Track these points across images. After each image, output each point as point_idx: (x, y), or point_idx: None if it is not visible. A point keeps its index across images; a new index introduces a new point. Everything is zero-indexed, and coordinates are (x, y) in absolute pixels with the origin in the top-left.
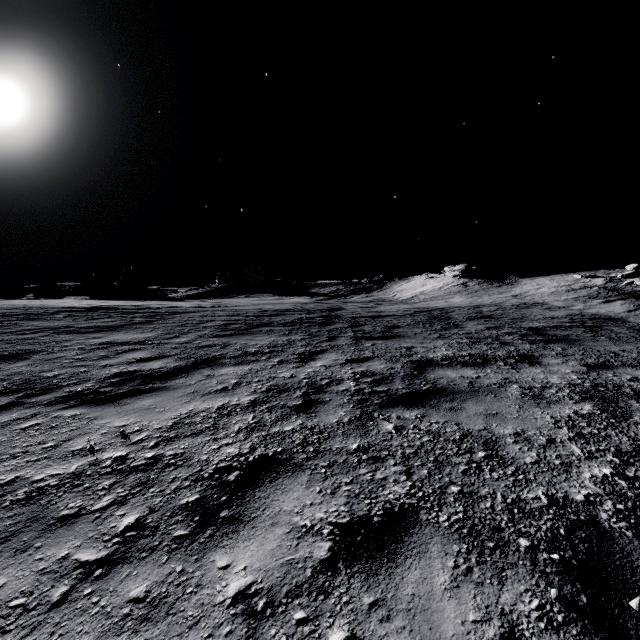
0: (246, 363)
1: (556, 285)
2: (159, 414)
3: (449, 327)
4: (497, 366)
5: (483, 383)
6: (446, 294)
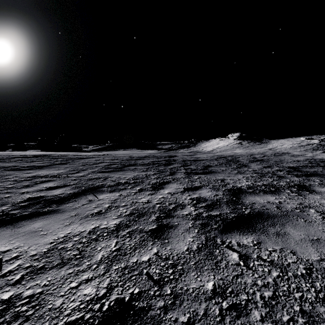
0: (117, 190)
1: (291, 143)
2: (41, 238)
3: (241, 166)
4: (287, 193)
5: (287, 208)
6: (231, 148)
